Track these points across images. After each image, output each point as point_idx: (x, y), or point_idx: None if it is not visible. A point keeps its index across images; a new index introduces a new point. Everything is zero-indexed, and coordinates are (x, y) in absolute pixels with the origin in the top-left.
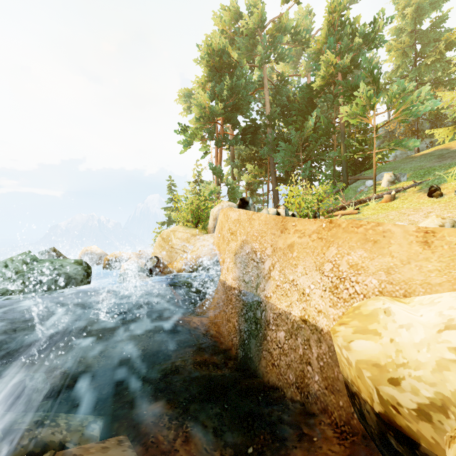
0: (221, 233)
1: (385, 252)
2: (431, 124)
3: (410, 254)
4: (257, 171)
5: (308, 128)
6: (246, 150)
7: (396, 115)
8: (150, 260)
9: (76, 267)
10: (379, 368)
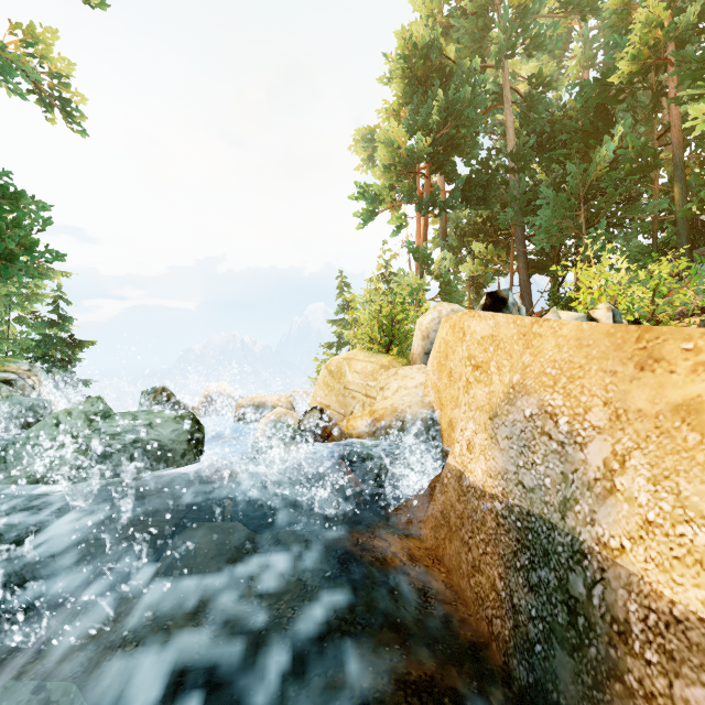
0: (443, 365)
1: None
2: None
3: None
4: (490, 252)
5: (601, 161)
6: (470, 218)
7: None
8: (308, 413)
9: (176, 428)
10: None
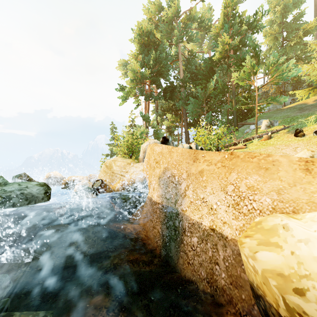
0: (148, 162)
1: (275, 177)
2: (293, 87)
3: (295, 178)
4: (174, 118)
5: (210, 88)
6: (166, 104)
7: (271, 79)
8: (96, 182)
9: (38, 188)
10: (283, 277)
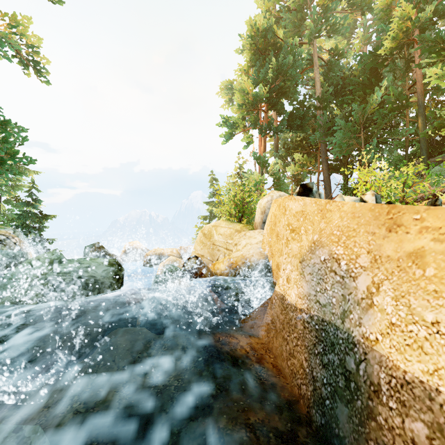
0: (273, 229)
1: None
2: None
3: None
4: (305, 159)
5: (373, 102)
6: (292, 138)
7: None
8: (189, 260)
9: (105, 268)
10: None
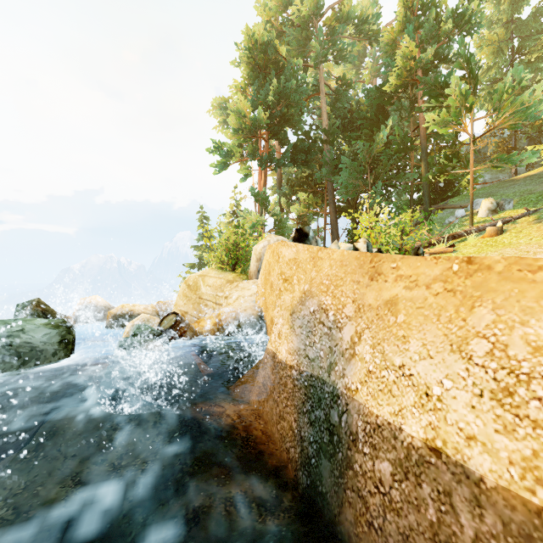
0: (268, 279)
1: None
2: (529, 141)
3: None
4: (311, 199)
5: (379, 142)
6: (297, 174)
7: (502, 120)
8: (167, 318)
9: (47, 332)
10: None
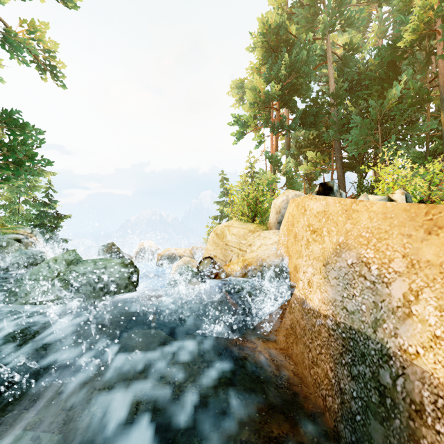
0: (291, 230)
1: None
2: None
3: None
4: (318, 158)
5: (392, 97)
6: (305, 136)
7: None
8: (203, 261)
9: (121, 269)
10: None
